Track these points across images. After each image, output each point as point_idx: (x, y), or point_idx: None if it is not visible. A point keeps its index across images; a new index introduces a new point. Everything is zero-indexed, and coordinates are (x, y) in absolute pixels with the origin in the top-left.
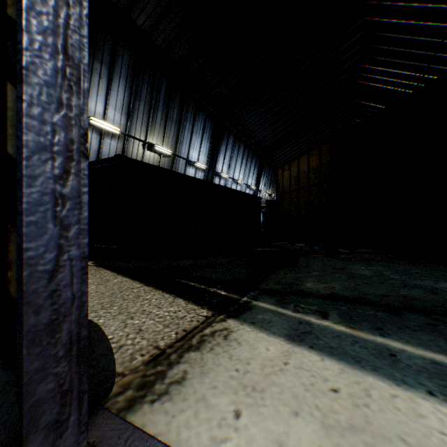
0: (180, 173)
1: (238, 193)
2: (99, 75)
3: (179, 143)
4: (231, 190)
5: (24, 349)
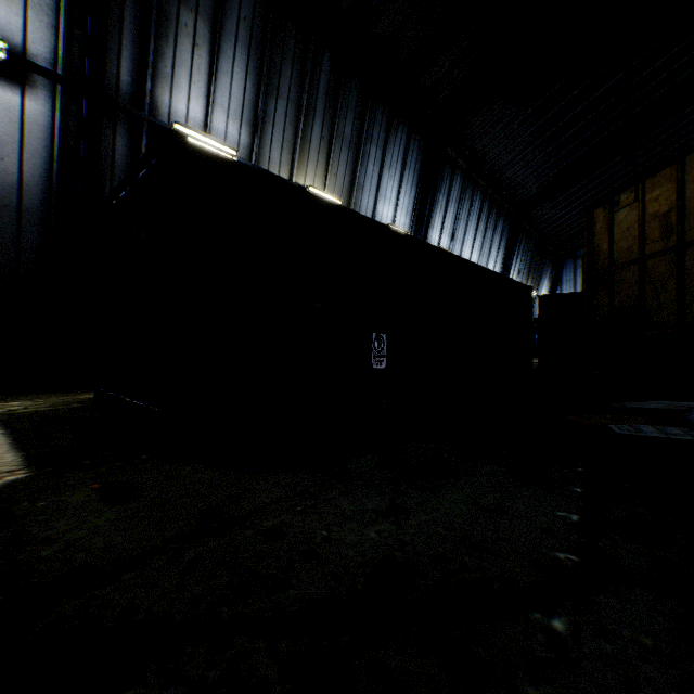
0: (351, 211)
1: (486, 274)
2: (192, 38)
3: (357, 188)
4: (472, 266)
5: None
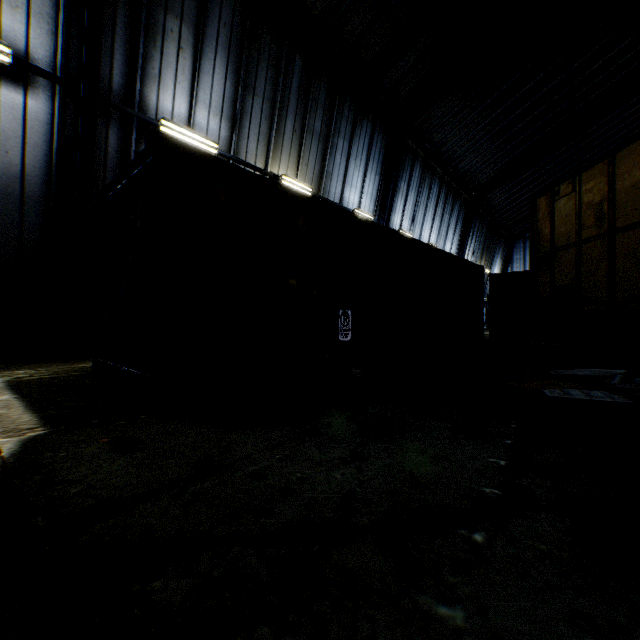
0: (321, 201)
1: (442, 255)
2: (177, 42)
3: (326, 176)
4: (429, 248)
5: None
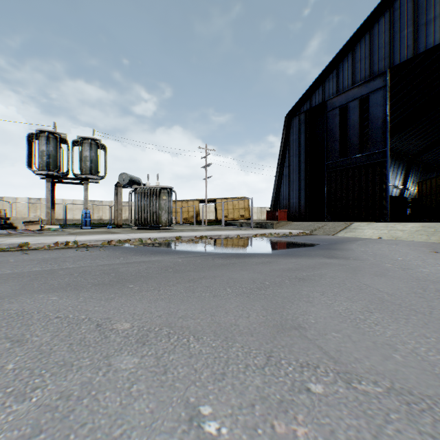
0: None
1: (390, 197)
2: None
3: None
4: None
5: (387, 215)
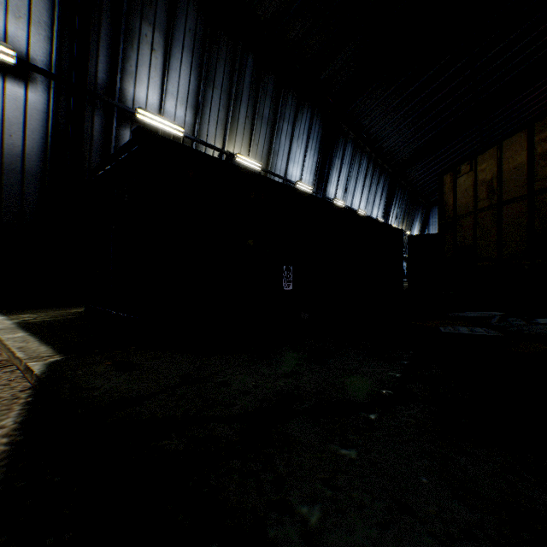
0: (269, 179)
1: (368, 221)
2: (150, 45)
3: (273, 154)
4: (357, 215)
5: None
